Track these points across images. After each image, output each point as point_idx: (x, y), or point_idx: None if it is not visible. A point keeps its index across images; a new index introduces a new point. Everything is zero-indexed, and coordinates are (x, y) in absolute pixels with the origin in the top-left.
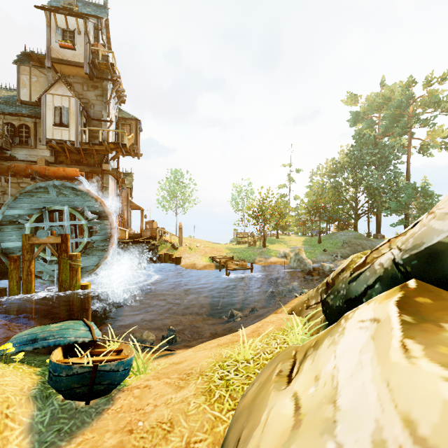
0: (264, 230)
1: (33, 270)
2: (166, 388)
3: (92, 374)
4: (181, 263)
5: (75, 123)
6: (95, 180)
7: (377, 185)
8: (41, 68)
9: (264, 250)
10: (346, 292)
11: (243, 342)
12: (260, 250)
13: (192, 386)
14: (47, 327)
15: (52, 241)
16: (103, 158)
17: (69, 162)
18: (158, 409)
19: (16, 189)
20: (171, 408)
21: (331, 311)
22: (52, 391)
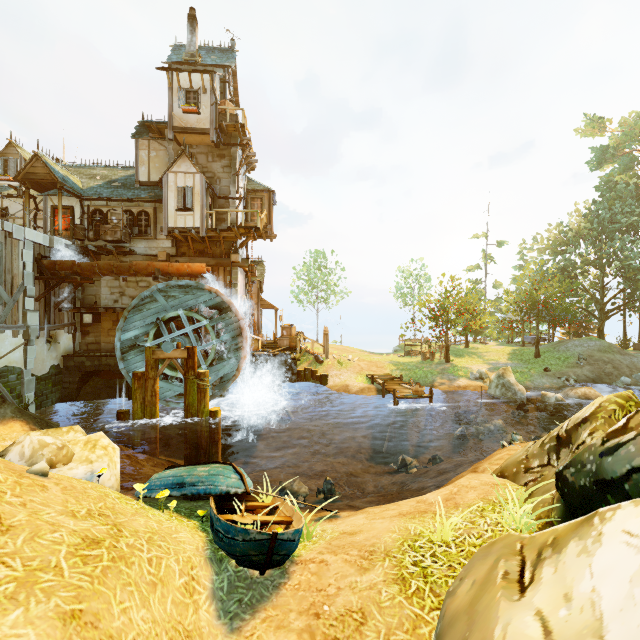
0: (446, 337)
1: (157, 390)
2: (347, 568)
3: (272, 542)
4: (328, 383)
5: (200, 206)
6: (222, 275)
7: None
8: (161, 140)
9: (448, 367)
10: (595, 468)
11: (435, 514)
12: (440, 367)
13: (379, 570)
14: (193, 470)
15: (177, 356)
16: (232, 246)
17: (192, 253)
18: (343, 593)
19: (135, 289)
20: (358, 594)
21: (571, 491)
22: (223, 553)
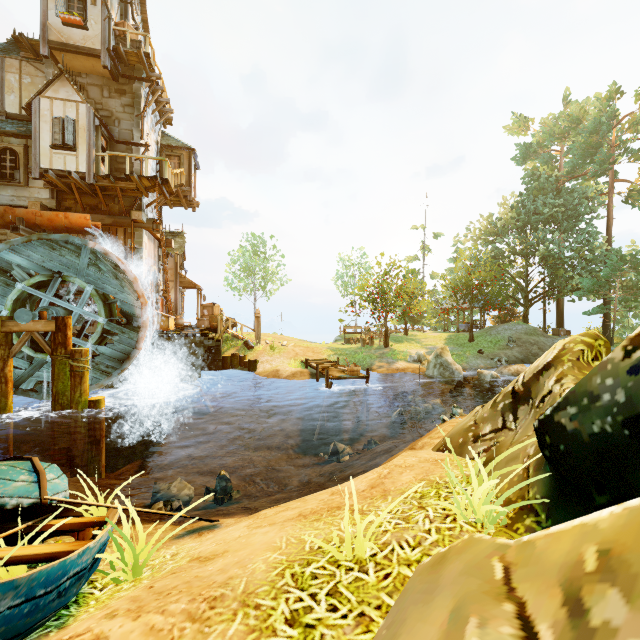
0: (386, 321)
1: (10, 375)
2: None
3: None
4: (258, 370)
5: (86, 144)
6: (121, 238)
7: (559, 253)
8: (38, 64)
9: (387, 352)
10: (627, 395)
11: (351, 511)
12: (379, 352)
13: None
14: None
15: (40, 328)
16: (134, 203)
17: (80, 208)
18: None
19: None
20: None
21: (575, 448)
22: None
